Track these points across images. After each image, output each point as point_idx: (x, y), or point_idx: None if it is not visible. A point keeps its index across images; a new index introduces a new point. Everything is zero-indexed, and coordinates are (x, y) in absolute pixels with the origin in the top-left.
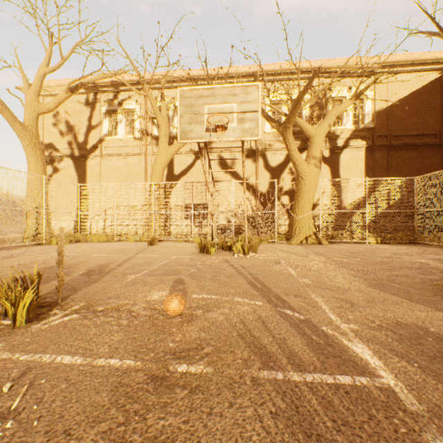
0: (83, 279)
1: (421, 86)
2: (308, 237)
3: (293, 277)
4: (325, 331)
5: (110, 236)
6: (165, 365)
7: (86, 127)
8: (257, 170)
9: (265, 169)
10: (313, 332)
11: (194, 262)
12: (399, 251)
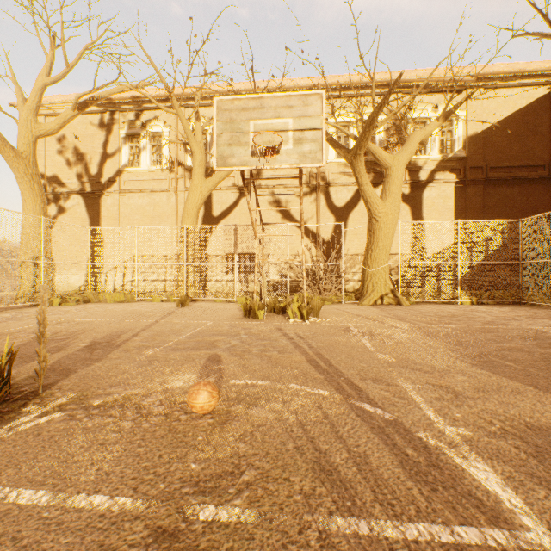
0: (82, 355)
1: (525, 105)
2: (384, 296)
3: (369, 352)
4: (425, 441)
5: (129, 295)
6: (179, 508)
7: (100, 155)
8: (318, 211)
9: (328, 210)
10: (407, 442)
11: (236, 330)
12: (502, 314)
